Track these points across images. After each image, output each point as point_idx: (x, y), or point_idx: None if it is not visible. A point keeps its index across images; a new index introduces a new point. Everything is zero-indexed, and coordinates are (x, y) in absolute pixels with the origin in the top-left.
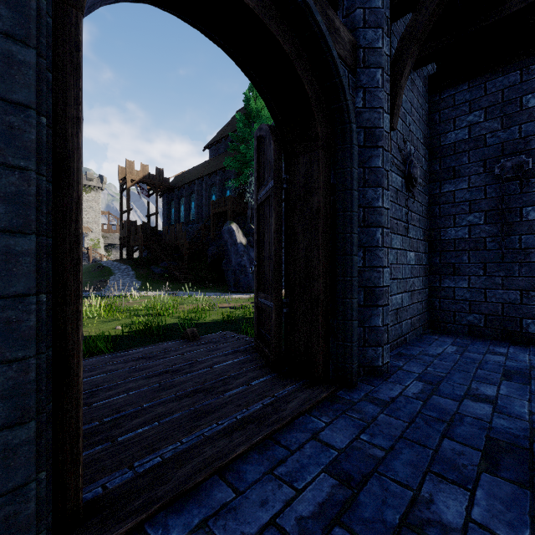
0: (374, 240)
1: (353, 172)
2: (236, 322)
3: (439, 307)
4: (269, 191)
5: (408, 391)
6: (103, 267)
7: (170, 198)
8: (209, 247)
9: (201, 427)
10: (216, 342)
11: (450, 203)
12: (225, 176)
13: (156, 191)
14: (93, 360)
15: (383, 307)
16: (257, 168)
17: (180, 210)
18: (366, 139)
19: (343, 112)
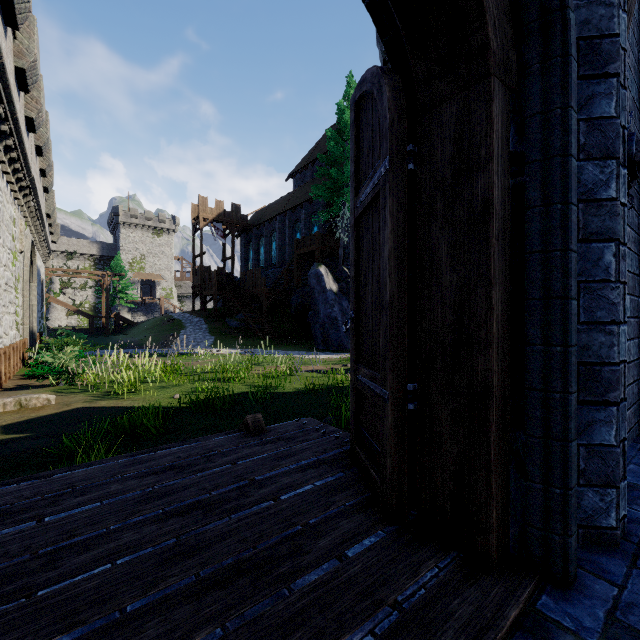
0: (598, 267)
1: (569, 116)
2: (325, 392)
3: None
4: (379, 183)
5: None
6: (174, 319)
7: (249, 239)
8: (293, 296)
9: None
10: (289, 439)
11: None
12: (311, 209)
13: (232, 231)
14: (96, 468)
15: (619, 405)
16: (354, 155)
17: (259, 252)
18: (581, 61)
19: None
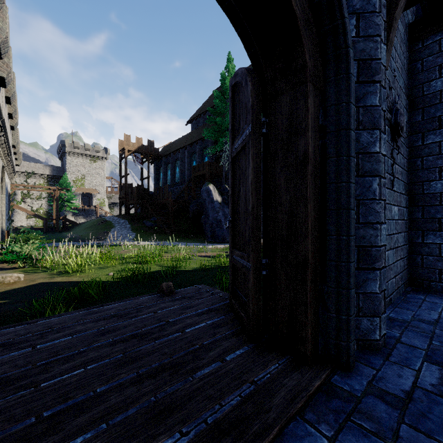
0: (369, 191)
1: (349, 108)
2: (213, 270)
3: (421, 264)
4: (245, 139)
5: (423, 380)
6: (106, 221)
7: (159, 165)
8: (190, 205)
9: (159, 439)
10: (190, 297)
11: (434, 155)
12: (203, 145)
13: (148, 159)
14: (65, 317)
15: (381, 270)
16: (231, 119)
17: (167, 174)
18: (360, 73)
19: (338, 33)
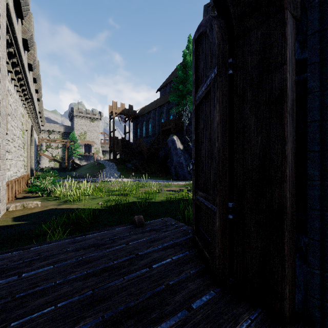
0: None
1: None
2: (176, 202)
3: None
4: (210, 84)
5: None
6: (100, 163)
7: (137, 122)
8: (159, 151)
9: None
10: (157, 230)
11: None
12: (169, 107)
13: (129, 119)
14: (53, 245)
15: None
16: (194, 70)
17: (142, 129)
18: None
19: None
